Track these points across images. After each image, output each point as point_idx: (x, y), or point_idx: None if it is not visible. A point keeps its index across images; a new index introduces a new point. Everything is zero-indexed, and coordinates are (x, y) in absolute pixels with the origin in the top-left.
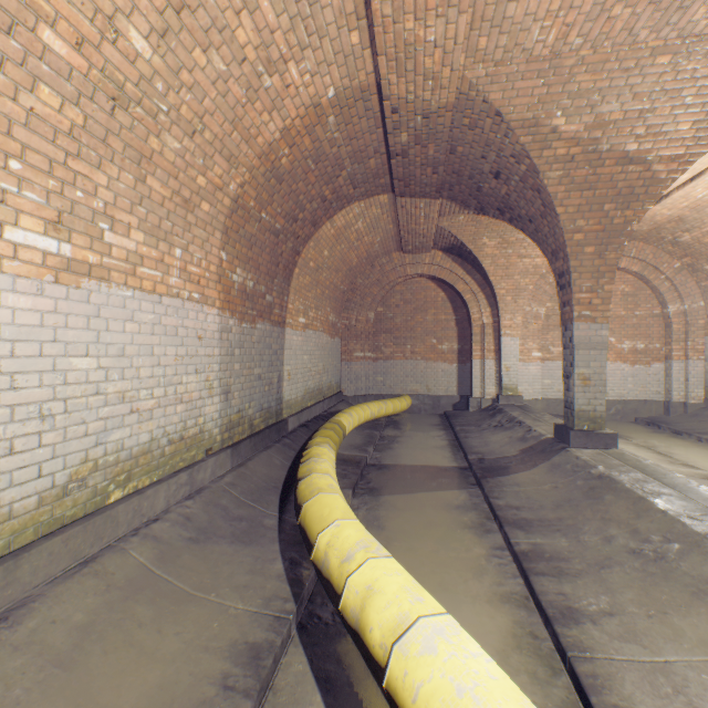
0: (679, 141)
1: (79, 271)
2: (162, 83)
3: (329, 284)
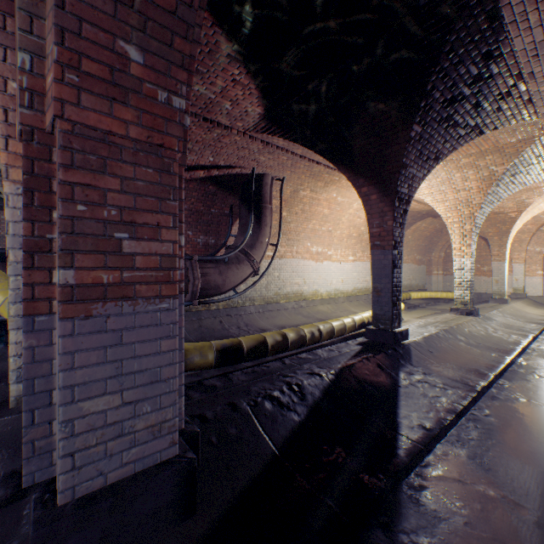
0: (512, 208)
1: (354, 261)
2: (364, 230)
3: (414, 245)
